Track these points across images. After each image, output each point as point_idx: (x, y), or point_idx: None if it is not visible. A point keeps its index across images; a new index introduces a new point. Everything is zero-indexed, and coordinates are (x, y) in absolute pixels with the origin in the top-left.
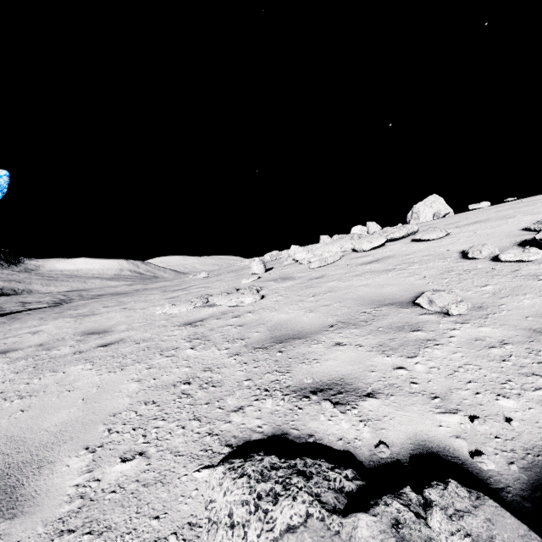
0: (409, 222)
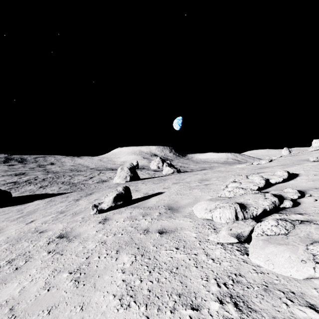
0: None
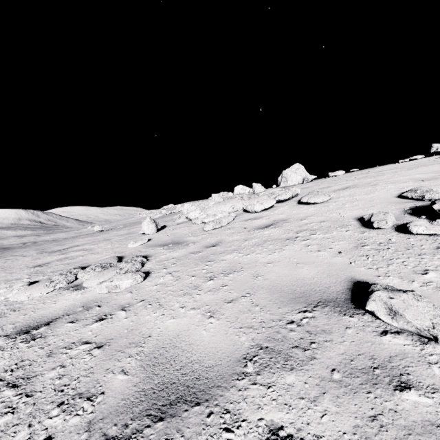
0: (280, 184)
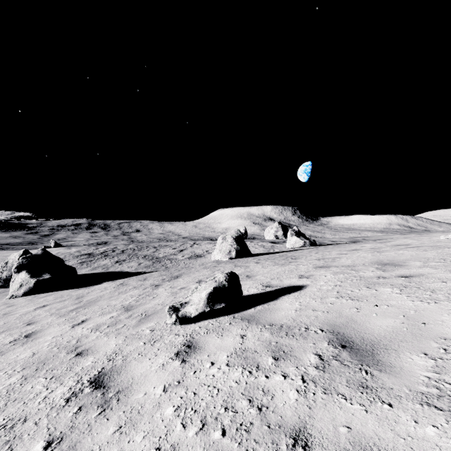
0: None
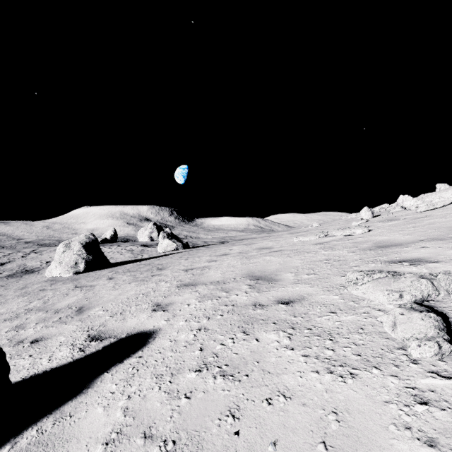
0: None
